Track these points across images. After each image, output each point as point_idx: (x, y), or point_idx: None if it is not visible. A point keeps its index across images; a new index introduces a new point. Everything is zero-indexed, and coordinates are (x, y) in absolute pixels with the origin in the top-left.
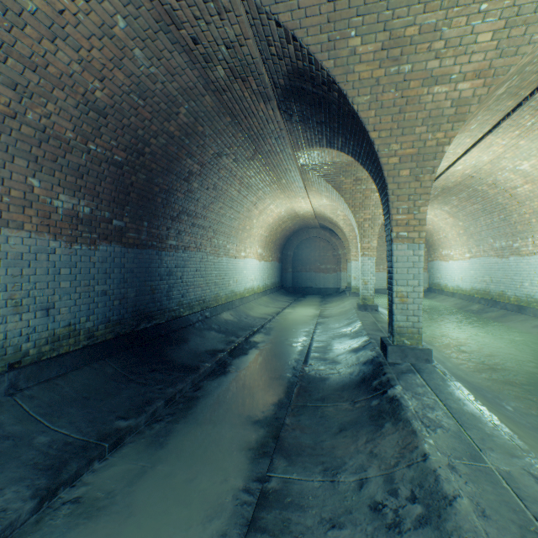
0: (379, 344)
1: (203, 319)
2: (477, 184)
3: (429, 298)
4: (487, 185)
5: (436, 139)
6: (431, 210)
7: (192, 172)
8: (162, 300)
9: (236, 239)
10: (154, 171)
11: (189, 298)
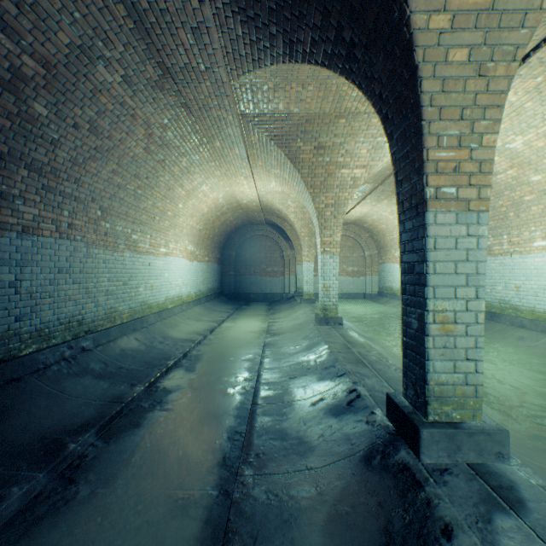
0: (377, 399)
1: (73, 355)
2: None
3: (382, 303)
4: None
5: None
6: (388, 206)
7: (24, 75)
8: None
9: (151, 228)
10: None
11: (39, 321)
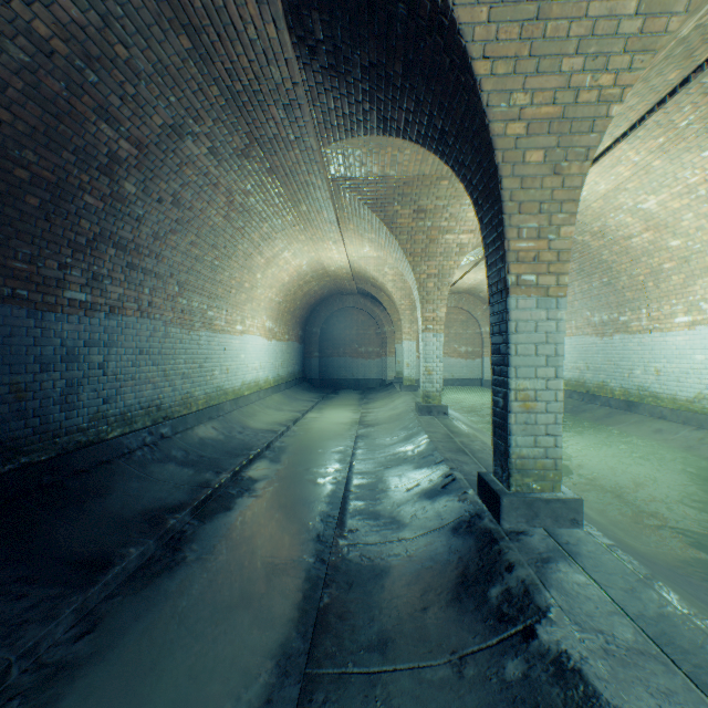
0: (471, 482)
1: (154, 442)
2: (577, 232)
3: None
4: (592, 234)
5: (599, 89)
6: None
7: (119, 158)
8: (48, 412)
9: (226, 303)
10: (6, 127)
11: (123, 405)
